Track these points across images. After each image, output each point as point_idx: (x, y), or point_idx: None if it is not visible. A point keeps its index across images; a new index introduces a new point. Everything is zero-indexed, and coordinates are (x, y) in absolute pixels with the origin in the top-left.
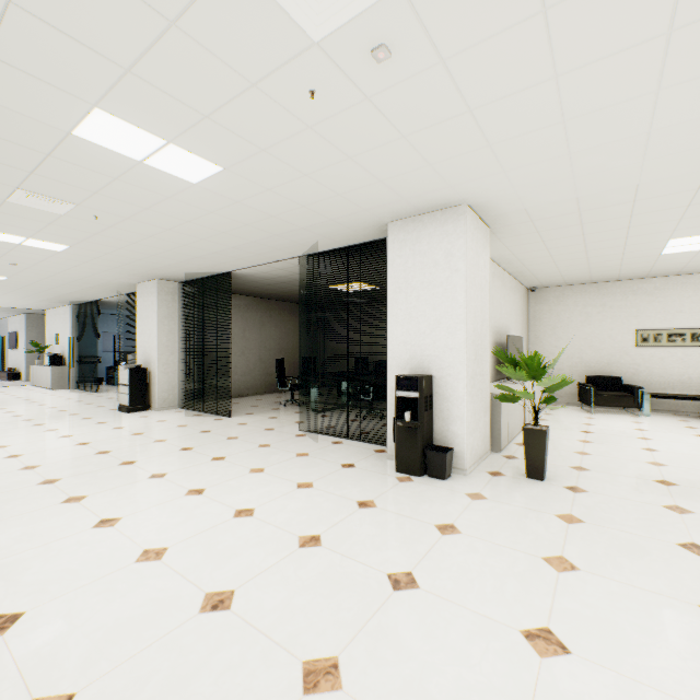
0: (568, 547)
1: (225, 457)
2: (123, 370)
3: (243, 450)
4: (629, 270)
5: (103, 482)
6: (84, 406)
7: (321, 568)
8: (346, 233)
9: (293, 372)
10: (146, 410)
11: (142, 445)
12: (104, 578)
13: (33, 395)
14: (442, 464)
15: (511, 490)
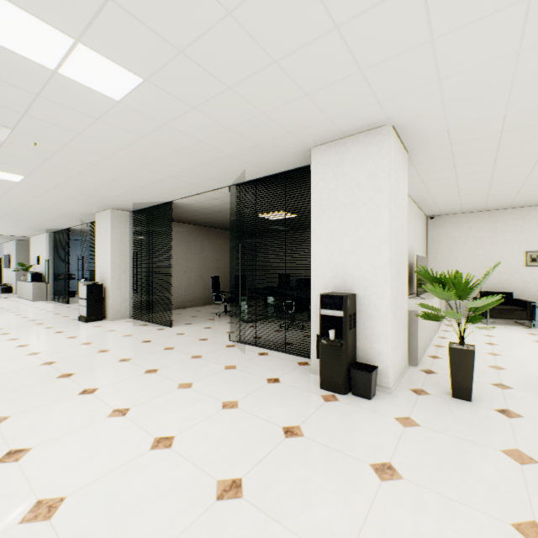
0: (536, 505)
1: (158, 370)
2: (82, 286)
3: (176, 361)
4: (523, 198)
5: (32, 399)
6: (52, 316)
7: None
8: (271, 160)
9: (228, 287)
10: (101, 320)
11: (86, 356)
12: None
13: (15, 306)
14: (367, 383)
15: (441, 414)
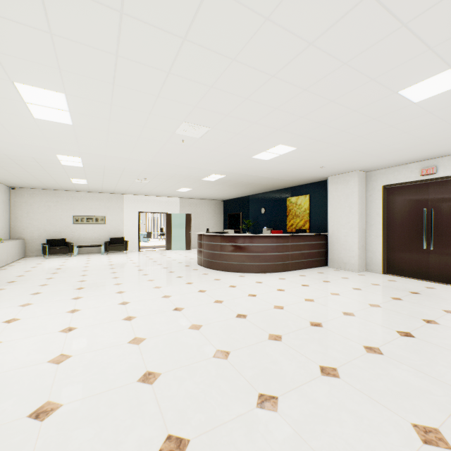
0: None
1: None
2: None
3: None
4: (66, 187)
5: None
6: None
7: None
8: None
9: None
10: None
11: None
12: None
13: None
14: None
15: None
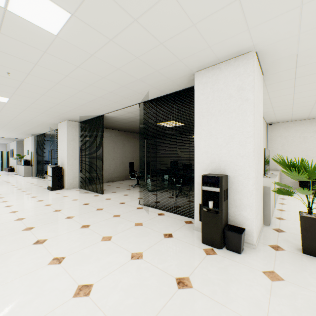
0: None
1: (90, 225)
2: (49, 168)
3: (103, 219)
4: None
5: (0, 247)
6: (32, 186)
7: None
8: (166, 83)
9: (139, 169)
10: (61, 189)
11: (45, 214)
12: None
13: (13, 179)
14: (238, 242)
15: (298, 269)
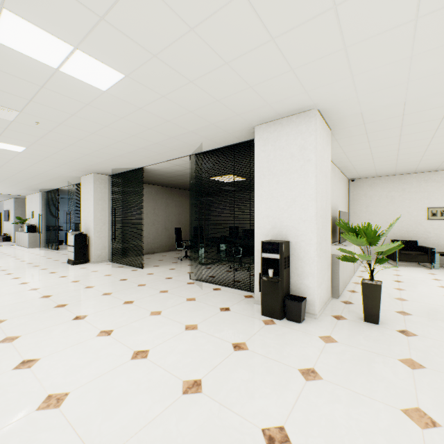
0: (421, 397)
1: (134, 301)
2: (70, 235)
3: (148, 295)
4: (425, 165)
5: (36, 323)
6: (45, 260)
7: (200, 420)
8: (223, 135)
9: (188, 236)
10: (86, 263)
11: (76, 291)
12: (2, 430)
13: (14, 252)
14: (298, 310)
15: (355, 333)
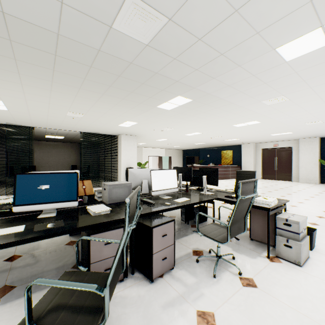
0: None
1: None
2: None
3: None
4: None
5: None
6: None
7: None
8: (110, 133)
9: None
10: None
11: None
12: None
13: None
14: None
15: None
